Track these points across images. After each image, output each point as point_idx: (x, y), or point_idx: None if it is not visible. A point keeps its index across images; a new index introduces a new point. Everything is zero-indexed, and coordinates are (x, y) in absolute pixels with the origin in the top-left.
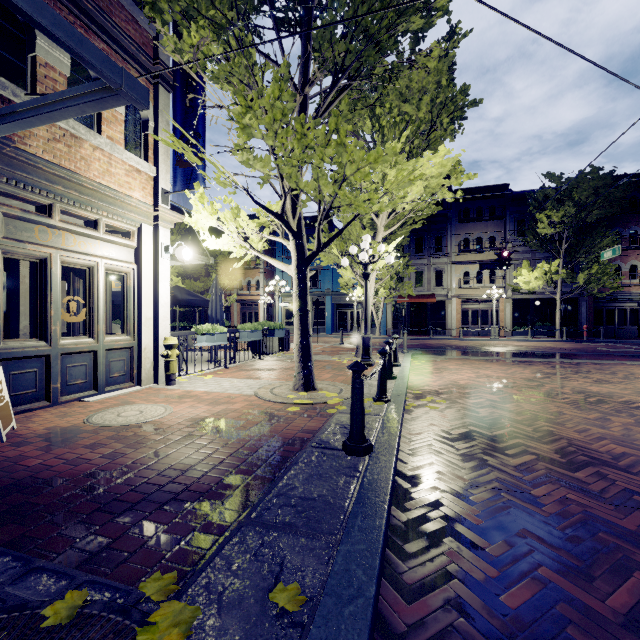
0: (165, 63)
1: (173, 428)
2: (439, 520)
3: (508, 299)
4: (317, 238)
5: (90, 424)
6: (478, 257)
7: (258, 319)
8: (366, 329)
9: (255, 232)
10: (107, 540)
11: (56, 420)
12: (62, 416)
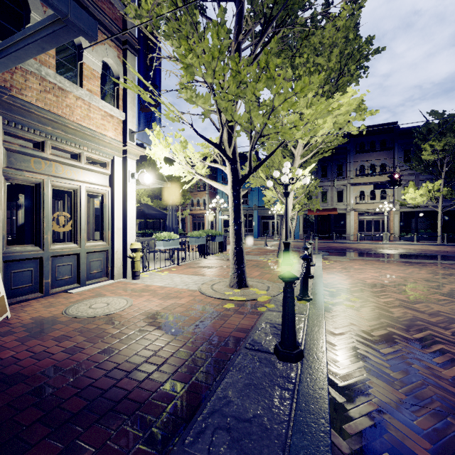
0: (131, 33)
1: (129, 321)
2: None
3: (396, 212)
4: (249, 163)
5: (66, 315)
6: (371, 179)
7: (204, 227)
8: (286, 236)
9: (199, 161)
10: None
11: (43, 310)
12: (48, 306)
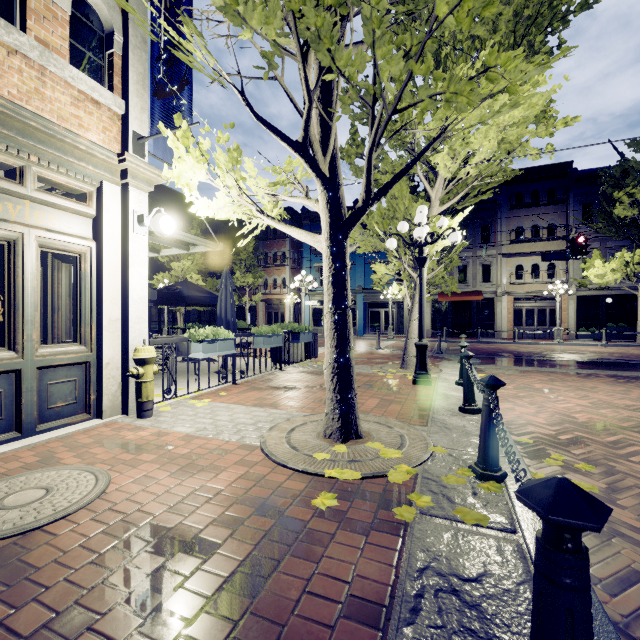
0: None
1: (64, 561)
2: None
3: (571, 296)
4: (365, 180)
5: None
6: (534, 248)
7: (284, 319)
8: (421, 334)
9: (267, 193)
10: None
11: None
12: None
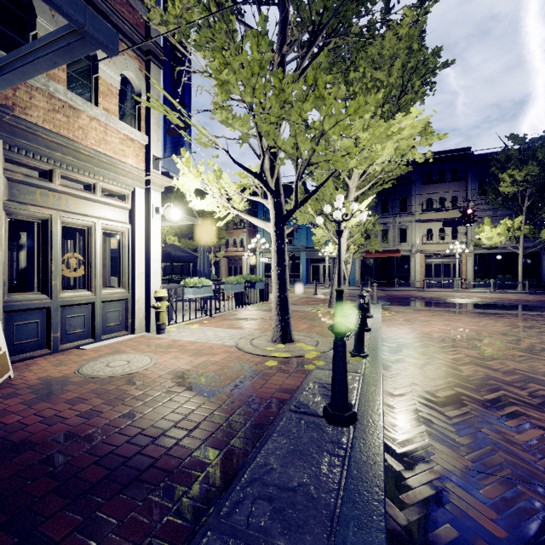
0: (155, 41)
1: (154, 381)
2: (448, 526)
3: (470, 254)
4: (294, 196)
5: (79, 374)
6: (440, 215)
7: (242, 272)
8: (339, 282)
9: (236, 193)
10: (51, 539)
11: (51, 369)
12: (58, 364)
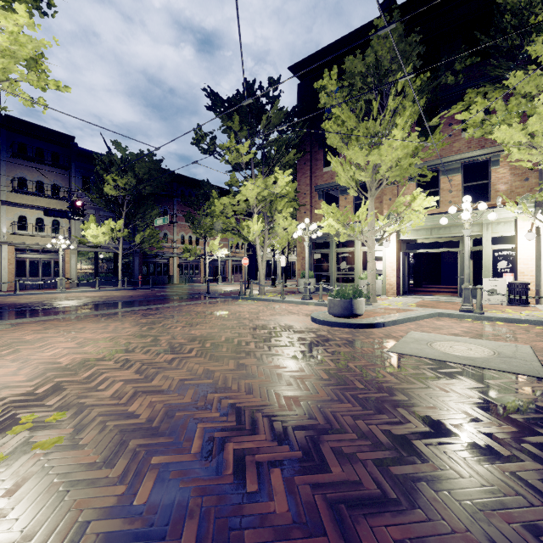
0: None
1: None
2: None
3: (74, 251)
4: None
5: None
6: (39, 202)
7: None
8: None
9: None
10: None
11: None
12: None
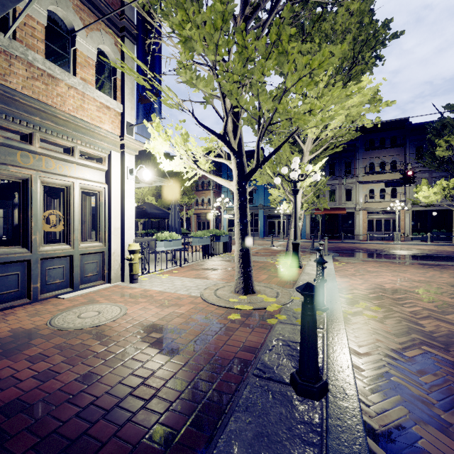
0: (129, 18)
1: (119, 335)
2: None
3: (408, 211)
4: (256, 155)
5: (50, 326)
6: (381, 177)
7: (209, 227)
8: (295, 236)
9: (202, 155)
10: None
11: (27, 319)
12: (34, 314)
